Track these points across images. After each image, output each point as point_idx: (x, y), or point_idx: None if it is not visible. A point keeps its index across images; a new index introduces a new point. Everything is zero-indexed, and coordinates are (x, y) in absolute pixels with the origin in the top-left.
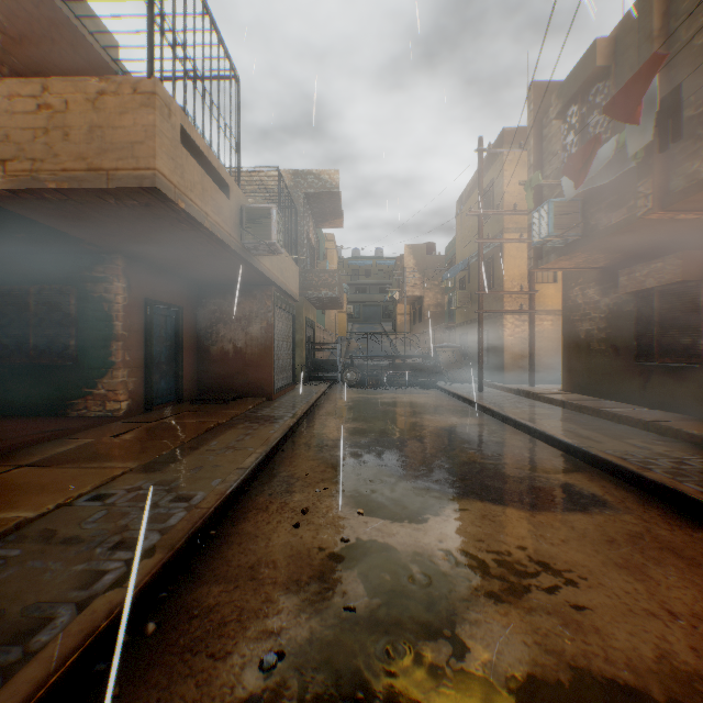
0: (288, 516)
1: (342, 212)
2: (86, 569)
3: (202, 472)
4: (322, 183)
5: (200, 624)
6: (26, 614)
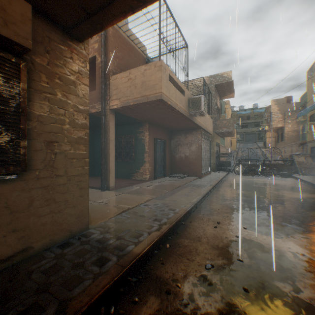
0: (211, 223)
1: (233, 90)
2: (147, 224)
3: (177, 202)
4: (223, 79)
5: (183, 249)
6: (136, 232)
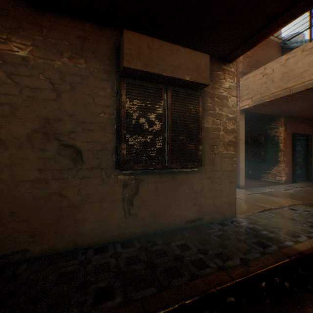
0: None
1: None
2: (302, 228)
3: None
4: None
5: None
6: (289, 232)
